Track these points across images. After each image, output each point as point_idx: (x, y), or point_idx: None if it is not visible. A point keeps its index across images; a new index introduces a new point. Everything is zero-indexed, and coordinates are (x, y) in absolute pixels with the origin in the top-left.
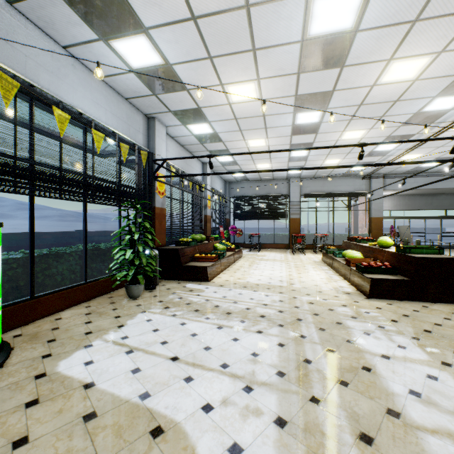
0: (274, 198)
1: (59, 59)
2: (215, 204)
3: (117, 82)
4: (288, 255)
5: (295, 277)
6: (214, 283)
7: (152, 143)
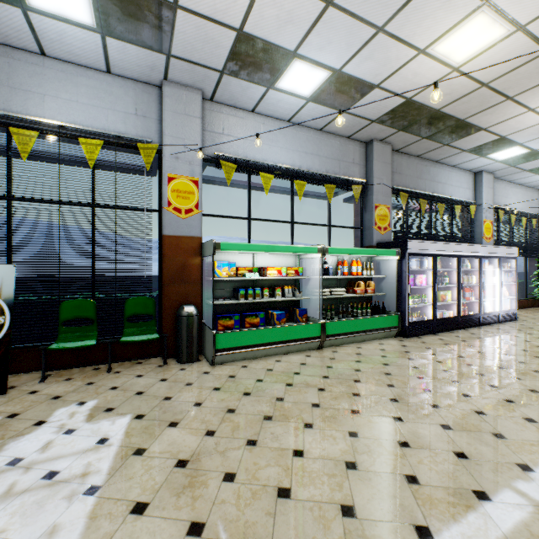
0: None
1: (506, 188)
2: None
3: (530, 183)
4: None
5: None
6: None
7: None
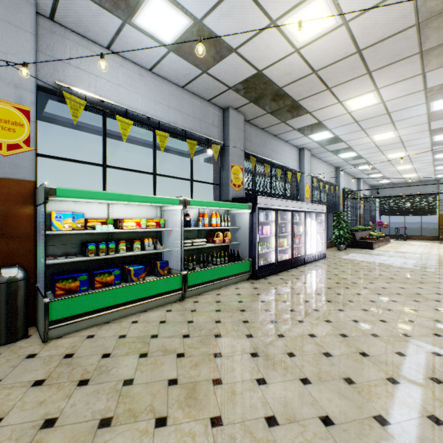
0: (420, 197)
1: (317, 163)
2: (363, 205)
3: (330, 161)
4: (434, 243)
5: (434, 252)
6: (377, 250)
7: (338, 180)
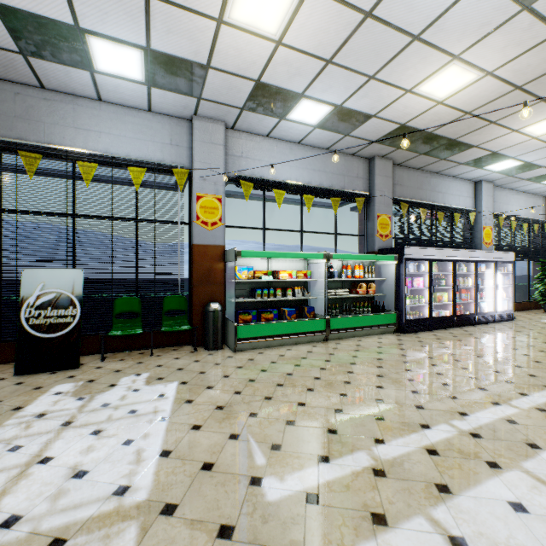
0: None
1: (507, 196)
2: None
3: (532, 191)
4: None
5: None
6: None
7: None
